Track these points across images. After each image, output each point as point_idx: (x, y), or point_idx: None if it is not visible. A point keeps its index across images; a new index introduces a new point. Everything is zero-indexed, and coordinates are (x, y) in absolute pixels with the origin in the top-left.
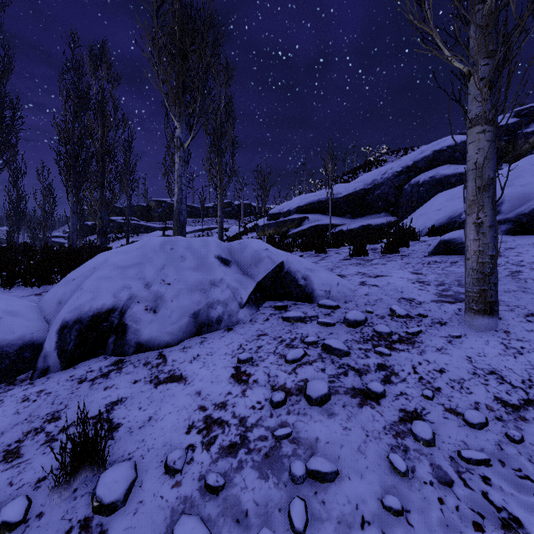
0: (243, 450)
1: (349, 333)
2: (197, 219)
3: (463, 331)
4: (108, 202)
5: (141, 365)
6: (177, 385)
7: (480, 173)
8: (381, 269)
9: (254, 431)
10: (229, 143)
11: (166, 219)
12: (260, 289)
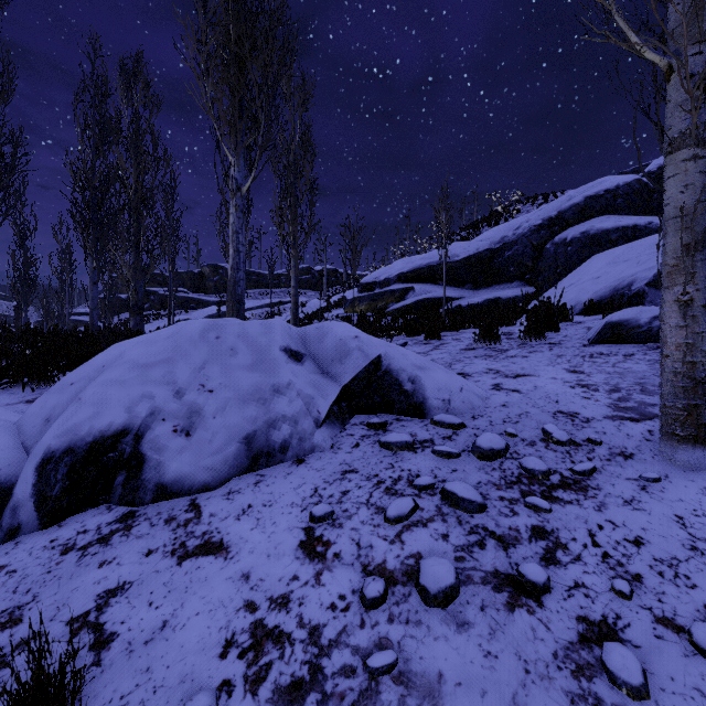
0: (313, 697)
1: (482, 470)
2: (265, 291)
3: (662, 470)
4: (145, 268)
5: (161, 523)
6: (213, 561)
7: (687, 222)
8: (522, 364)
9: (333, 656)
10: (307, 188)
11: (224, 291)
12: (347, 397)
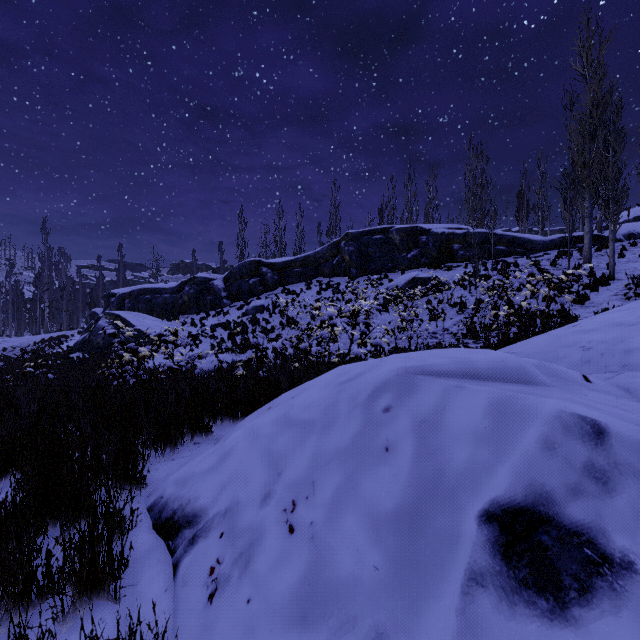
0: None
1: None
2: None
3: None
4: None
5: None
6: None
7: None
8: None
9: None
10: None
11: None
12: None
